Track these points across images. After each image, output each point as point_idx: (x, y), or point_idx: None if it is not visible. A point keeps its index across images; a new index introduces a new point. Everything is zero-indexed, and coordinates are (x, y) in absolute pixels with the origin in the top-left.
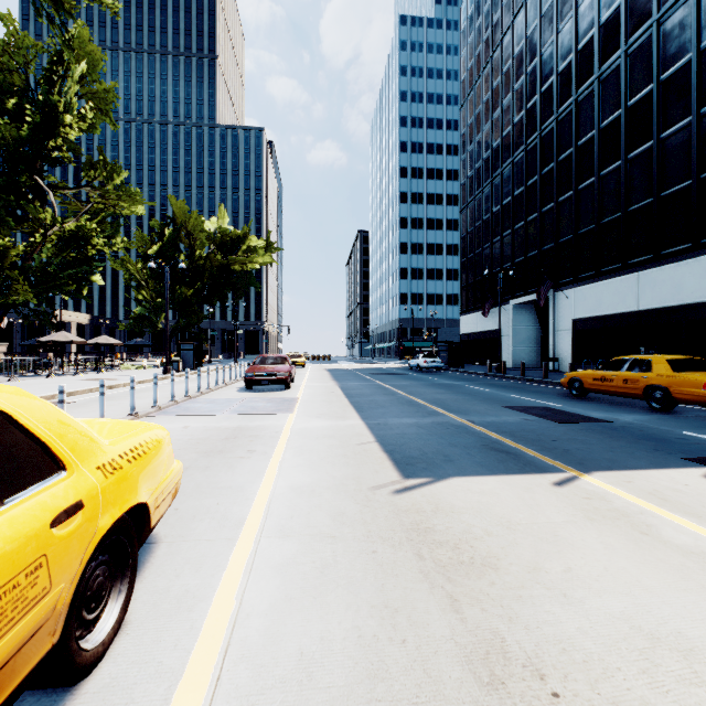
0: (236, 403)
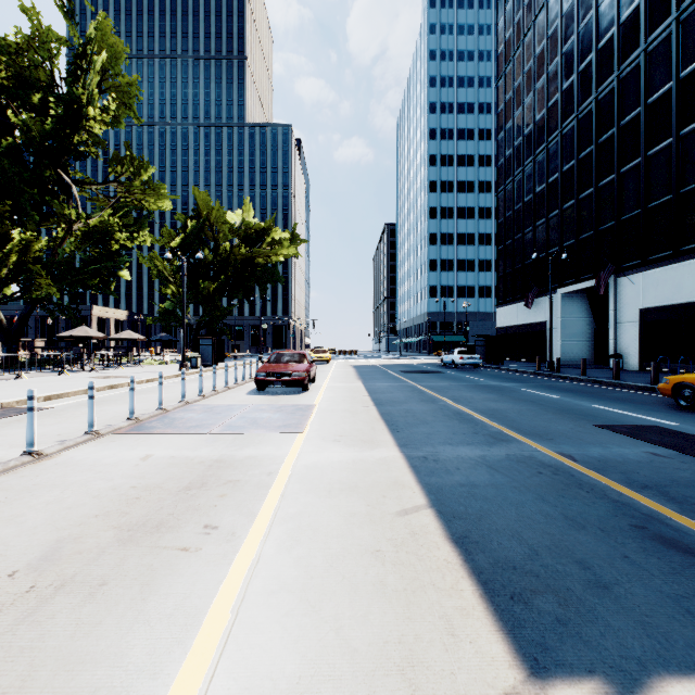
0: (236, 412)
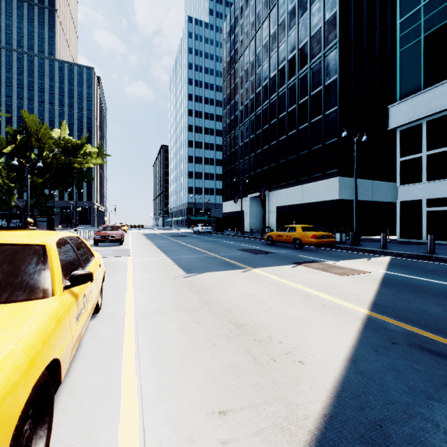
0: None
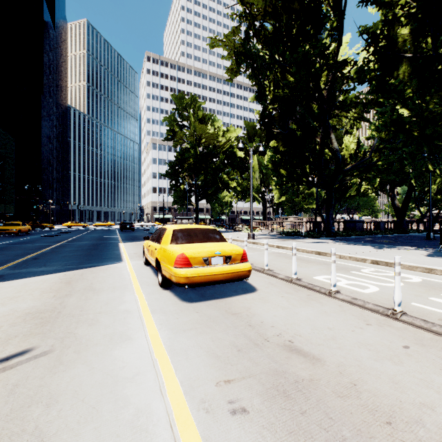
0: None
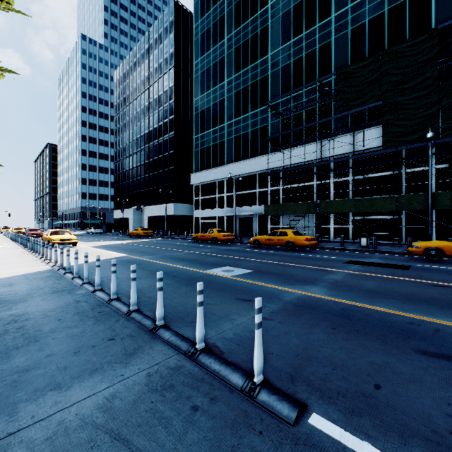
0: None
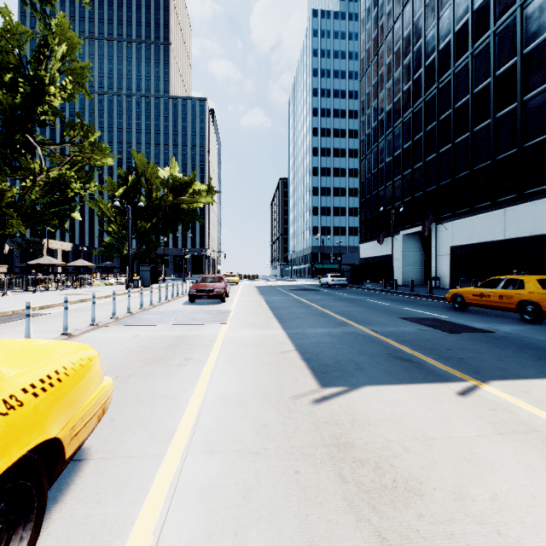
0: (180, 314)
